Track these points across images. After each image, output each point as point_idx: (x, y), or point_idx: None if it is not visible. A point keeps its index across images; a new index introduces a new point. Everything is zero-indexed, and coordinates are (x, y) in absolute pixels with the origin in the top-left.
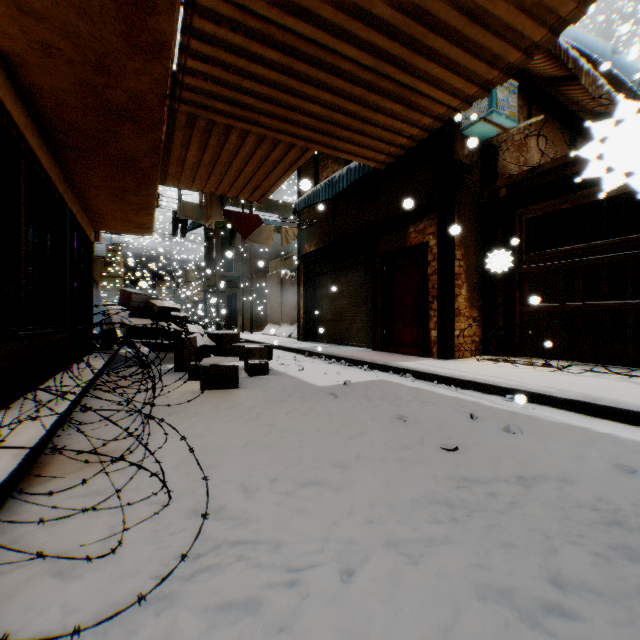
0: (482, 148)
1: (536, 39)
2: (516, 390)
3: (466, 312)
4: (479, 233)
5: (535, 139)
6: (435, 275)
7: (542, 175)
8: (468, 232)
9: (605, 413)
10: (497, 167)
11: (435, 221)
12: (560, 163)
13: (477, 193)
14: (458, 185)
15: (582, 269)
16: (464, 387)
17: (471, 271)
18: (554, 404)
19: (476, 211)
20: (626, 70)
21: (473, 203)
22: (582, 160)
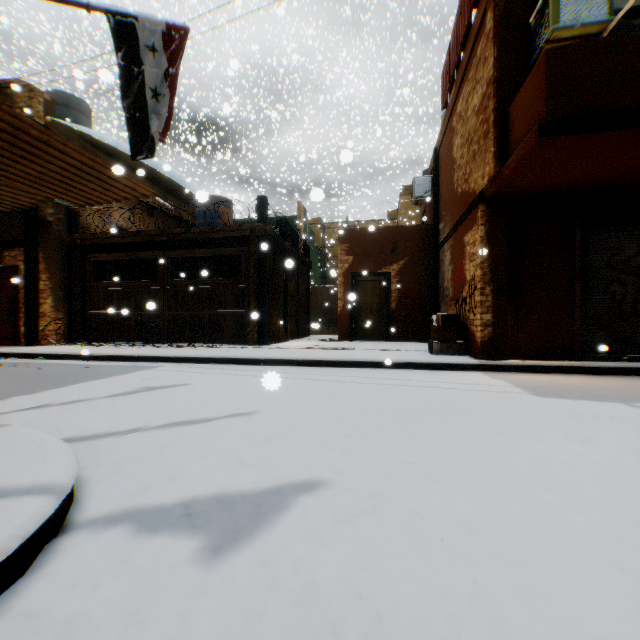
0: (69, 210)
1: (35, 201)
2: (47, 354)
3: (53, 315)
4: (66, 264)
5: (119, 208)
6: (26, 289)
7: (100, 239)
8: (56, 263)
9: (76, 357)
10: (80, 224)
11: (26, 253)
12: (106, 236)
13: (64, 238)
14: (45, 232)
15: (118, 293)
16: (24, 357)
17: (58, 288)
18: (61, 357)
19: (63, 250)
20: (183, 181)
21: (60, 244)
22: (116, 238)
